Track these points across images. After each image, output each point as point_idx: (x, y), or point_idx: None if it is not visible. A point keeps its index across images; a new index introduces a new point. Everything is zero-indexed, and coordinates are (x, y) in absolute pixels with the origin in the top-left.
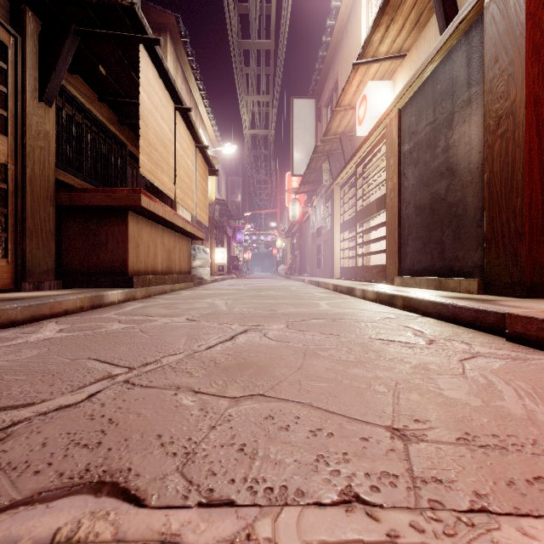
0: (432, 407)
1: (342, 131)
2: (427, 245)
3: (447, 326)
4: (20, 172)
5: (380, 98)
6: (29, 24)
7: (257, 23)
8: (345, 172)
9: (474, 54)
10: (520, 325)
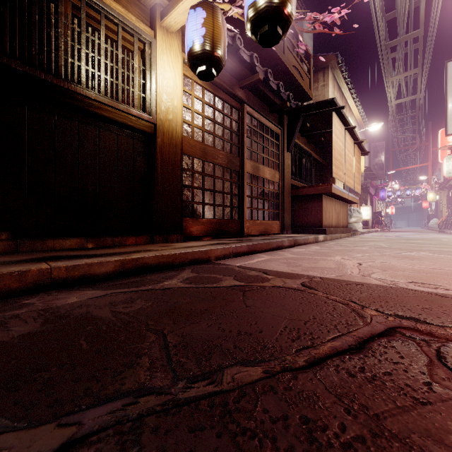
0: None
1: None
2: None
3: None
4: (282, 185)
5: None
6: (285, 121)
7: (404, 25)
8: None
9: None
10: None
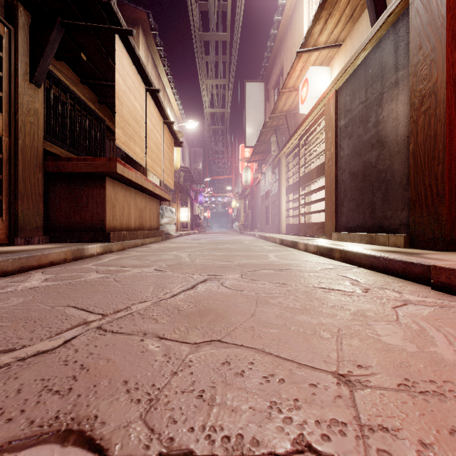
0: (372, 353)
1: (287, 109)
2: (360, 205)
3: (379, 276)
4: (13, 144)
5: (319, 81)
6: (21, 17)
7: (215, 18)
8: (290, 143)
9: (401, 43)
10: (444, 275)
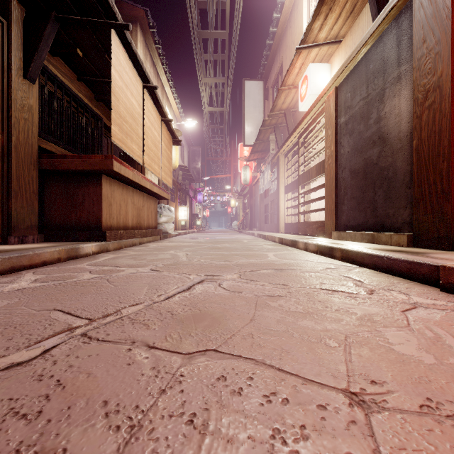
0: (386, 365)
1: (287, 107)
2: (360, 204)
3: (383, 276)
4: (6, 140)
5: (319, 78)
6: (14, 11)
7: (214, 16)
8: (289, 142)
9: (404, 37)
10: None
